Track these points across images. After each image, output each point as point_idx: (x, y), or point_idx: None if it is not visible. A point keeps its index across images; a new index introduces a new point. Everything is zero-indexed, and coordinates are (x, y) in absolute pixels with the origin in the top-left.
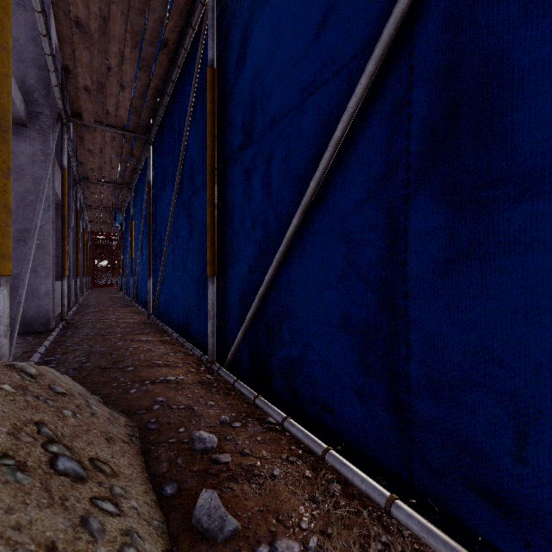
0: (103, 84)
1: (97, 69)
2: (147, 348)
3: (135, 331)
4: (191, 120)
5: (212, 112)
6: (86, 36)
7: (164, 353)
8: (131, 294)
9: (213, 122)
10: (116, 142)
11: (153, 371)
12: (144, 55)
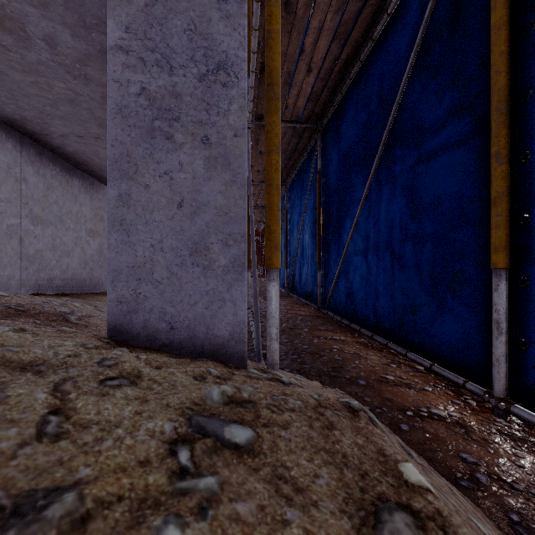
0: (290, 74)
1: (291, 56)
2: (353, 352)
3: (318, 326)
4: (412, 70)
5: (505, 19)
6: (291, 17)
7: (381, 362)
8: (286, 285)
9: (507, 34)
10: (286, 138)
11: (396, 392)
12: (345, 18)
